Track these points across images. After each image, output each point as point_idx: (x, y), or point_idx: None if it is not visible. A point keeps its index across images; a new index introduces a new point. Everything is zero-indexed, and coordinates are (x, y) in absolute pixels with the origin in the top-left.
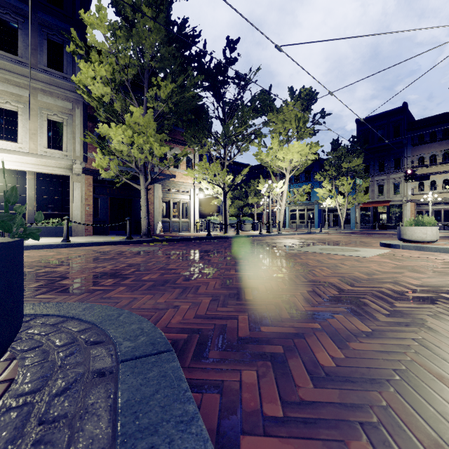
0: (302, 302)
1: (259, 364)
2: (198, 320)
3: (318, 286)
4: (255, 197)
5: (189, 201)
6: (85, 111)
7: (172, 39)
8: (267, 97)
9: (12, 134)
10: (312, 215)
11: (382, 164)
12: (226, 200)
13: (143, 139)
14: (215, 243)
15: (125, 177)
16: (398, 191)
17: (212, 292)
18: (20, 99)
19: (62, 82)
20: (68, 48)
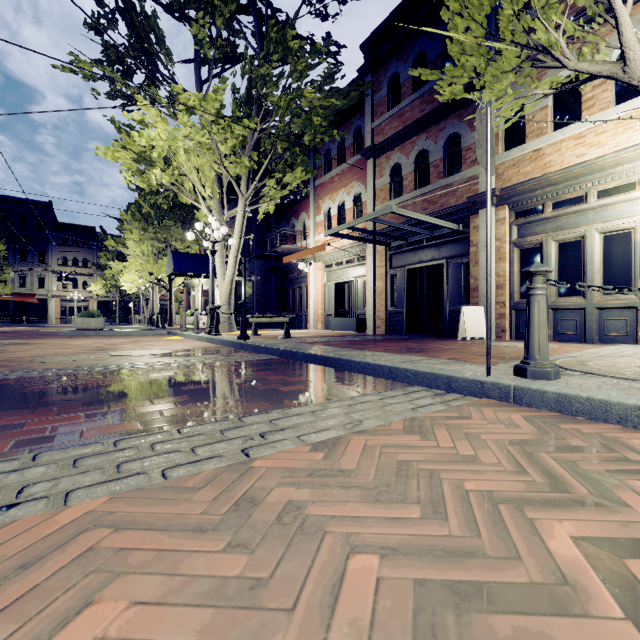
0: None
1: None
2: None
3: None
4: None
5: None
6: None
7: None
8: None
9: None
10: None
11: (25, 254)
12: None
13: None
14: None
15: None
16: (44, 286)
17: None
18: None
19: None
20: None
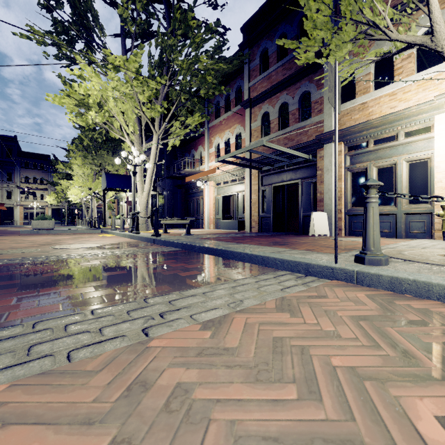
0: None
1: None
2: None
3: None
4: None
5: None
6: None
7: None
8: None
9: None
10: None
11: None
12: None
13: None
14: None
15: None
16: (11, 197)
17: None
18: None
19: None
20: None
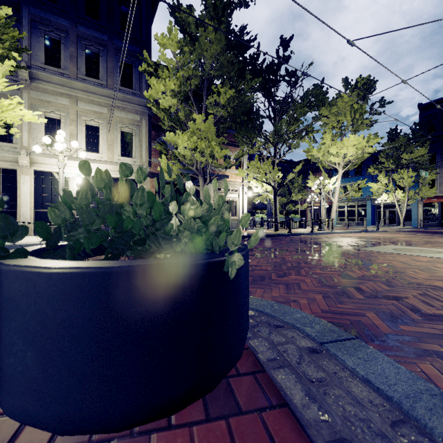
0: (421, 304)
1: (428, 359)
2: (327, 314)
3: (427, 289)
4: (299, 194)
5: (238, 200)
6: (149, 121)
7: (231, 47)
8: (321, 91)
9: (95, 146)
10: (364, 211)
11: None
12: (276, 198)
13: (205, 143)
14: (272, 240)
15: (184, 179)
16: None
17: (316, 290)
18: (101, 116)
19: (132, 98)
20: (140, 68)
